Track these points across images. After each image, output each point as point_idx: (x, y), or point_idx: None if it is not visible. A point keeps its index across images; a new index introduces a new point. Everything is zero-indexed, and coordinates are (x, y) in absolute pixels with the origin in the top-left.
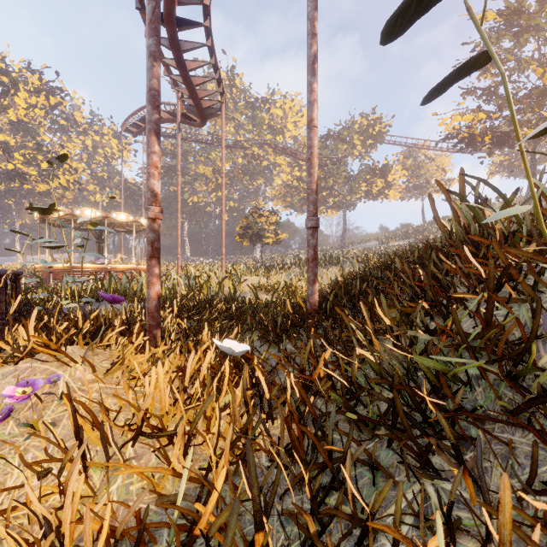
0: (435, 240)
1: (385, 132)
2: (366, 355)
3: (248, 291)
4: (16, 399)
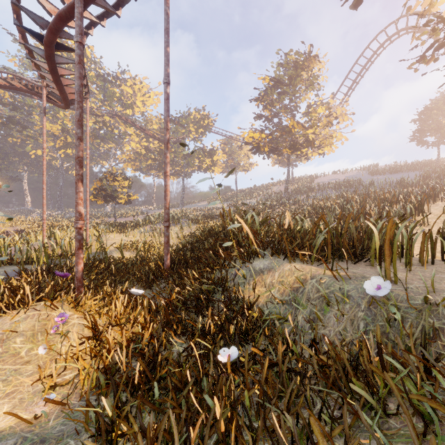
0: (223, 232)
1: (211, 125)
2: (189, 288)
3: (112, 249)
4: (61, 322)
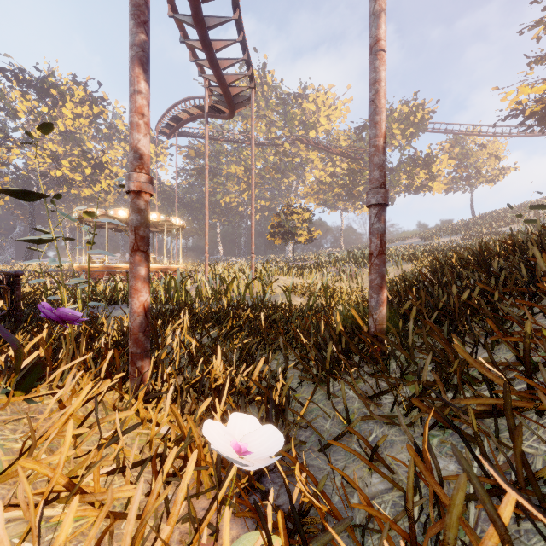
0: None
1: (428, 118)
2: None
3: (279, 293)
4: None
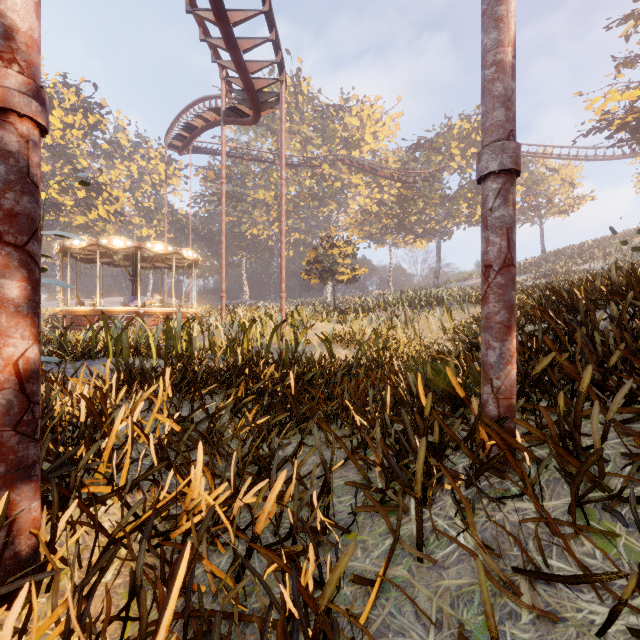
0: None
1: None
2: None
3: (317, 342)
4: None
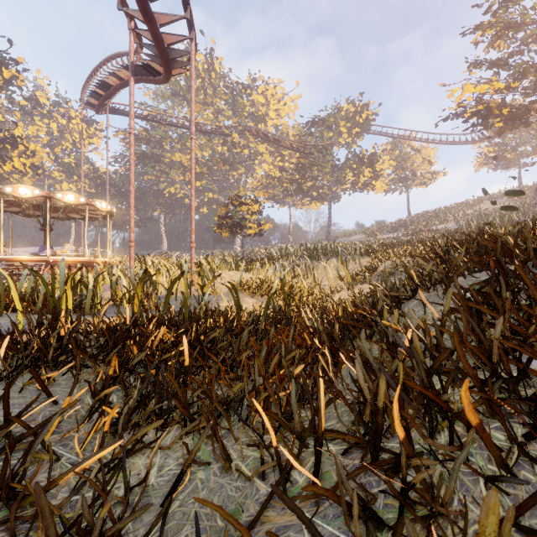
0: None
1: (372, 119)
2: None
3: (225, 291)
4: None
